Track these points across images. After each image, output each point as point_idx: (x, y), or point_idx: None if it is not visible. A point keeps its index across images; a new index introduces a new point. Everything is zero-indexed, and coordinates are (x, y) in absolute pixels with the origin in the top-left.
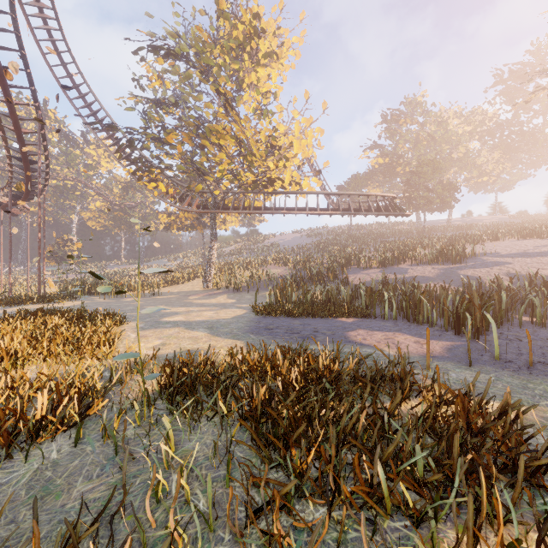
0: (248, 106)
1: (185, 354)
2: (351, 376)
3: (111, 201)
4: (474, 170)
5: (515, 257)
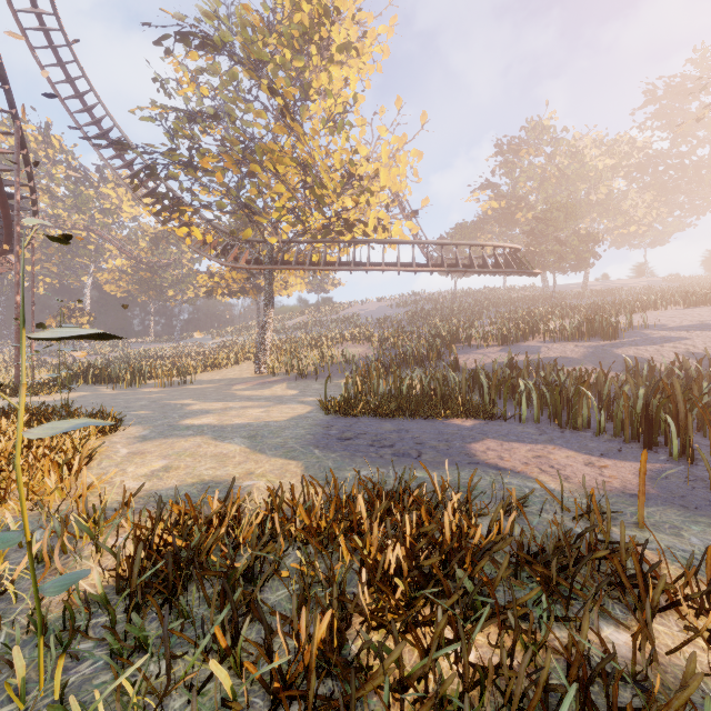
0: (317, 120)
1: (197, 490)
2: (510, 555)
3: (135, 258)
4: (619, 218)
5: (692, 330)
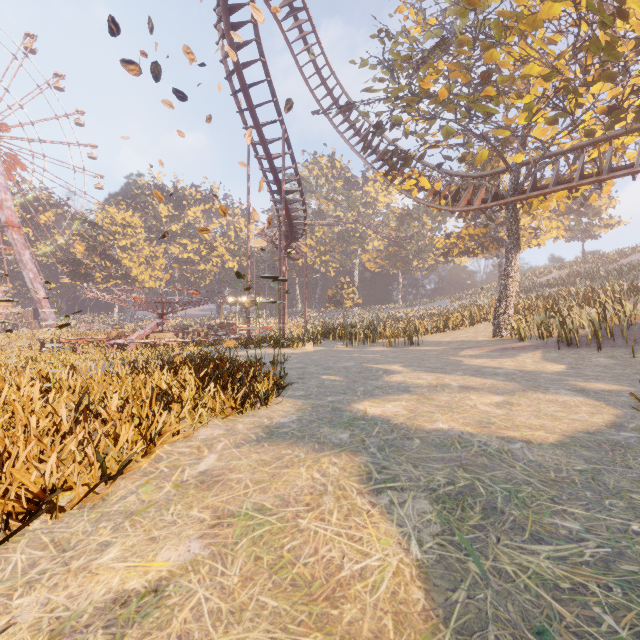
0: None
1: None
2: None
3: (386, 236)
4: None
5: None
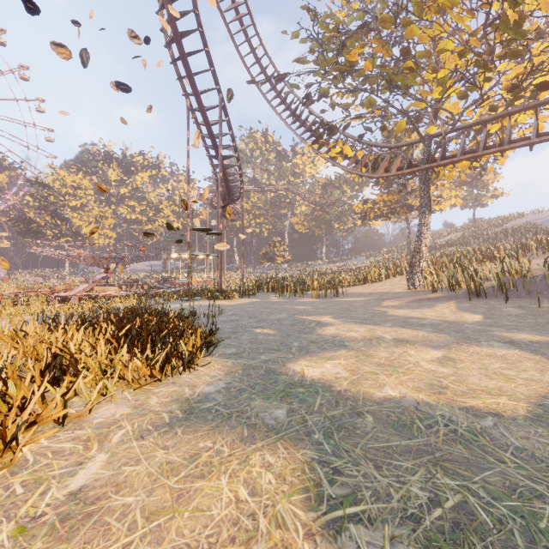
0: None
1: None
2: None
3: (312, 202)
4: None
5: None
